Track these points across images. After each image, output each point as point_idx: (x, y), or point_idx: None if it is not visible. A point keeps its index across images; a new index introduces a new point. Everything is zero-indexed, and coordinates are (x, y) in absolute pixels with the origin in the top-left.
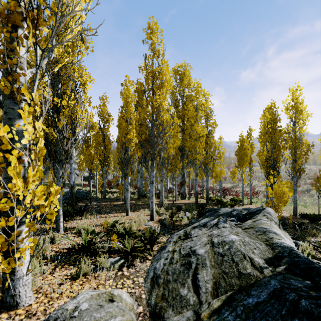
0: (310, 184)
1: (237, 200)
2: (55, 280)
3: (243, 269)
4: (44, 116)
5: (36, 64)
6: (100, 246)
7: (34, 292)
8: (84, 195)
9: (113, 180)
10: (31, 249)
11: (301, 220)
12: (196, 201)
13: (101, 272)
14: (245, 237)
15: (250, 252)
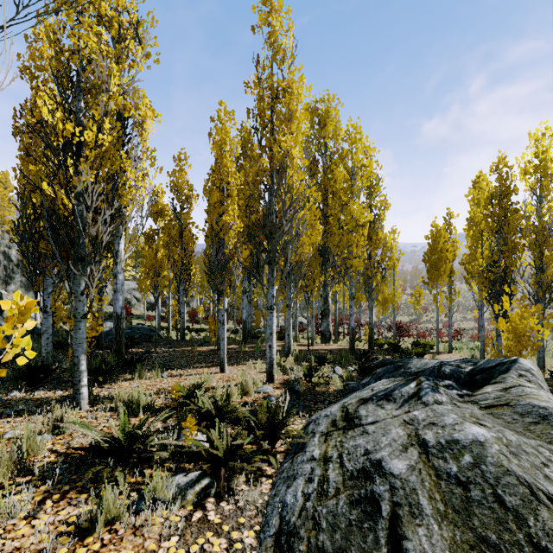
0: None
1: (426, 345)
2: (32, 539)
3: (547, 536)
4: None
5: None
6: (156, 443)
7: None
8: (145, 335)
9: (199, 308)
10: None
11: None
12: (352, 347)
13: (150, 516)
14: (503, 430)
15: (539, 475)
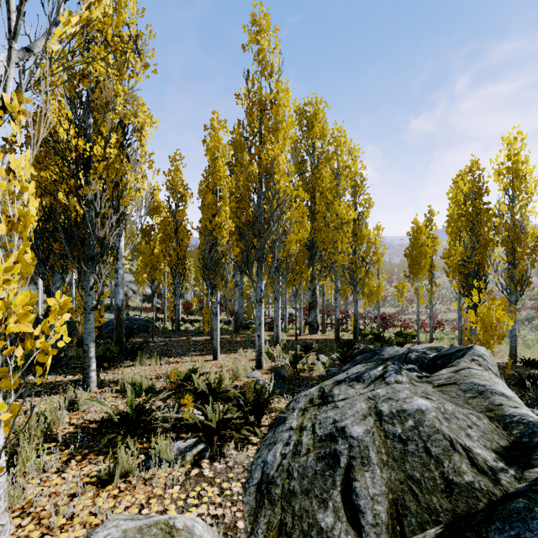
0: (533, 309)
1: (408, 336)
2: (64, 487)
3: (454, 472)
4: (36, 150)
5: (8, 28)
6: (159, 416)
7: (17, 514)
8: (142, 326)
9: (193, 300)
10: (7, 426)
11: (526, 371)
12: (337, 337)
13: (156, 470)
14: (444, 403)
15: (461, 434)
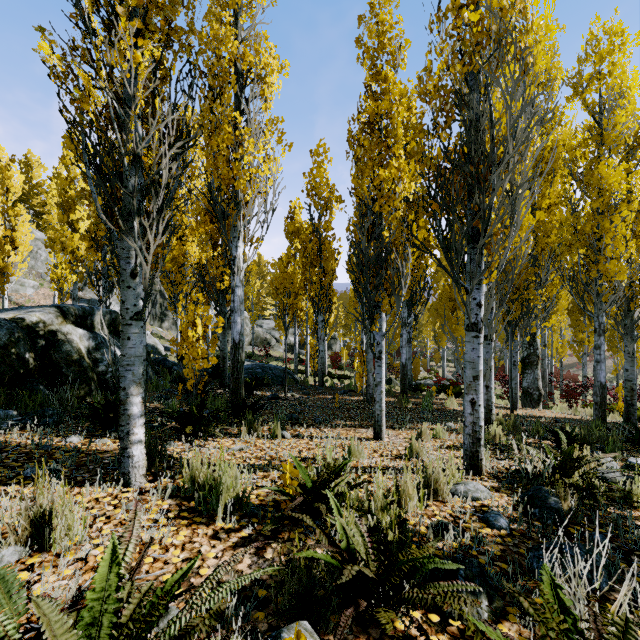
0: None
1: None
2: None
3: None
4: None
5: None
6: None
7: None
8: (277, 376)
9: (342, 351)
10: None
11: None
12: (601, 417)
13: None
14: None
15: None
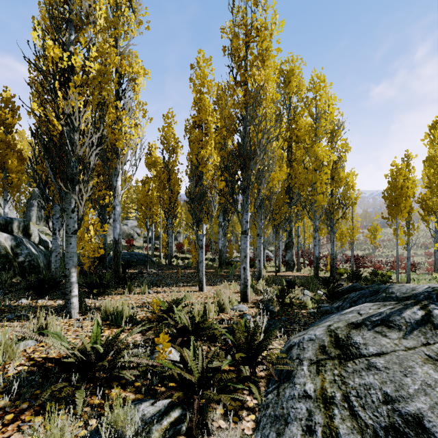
0: None
1: (384, 276)
2: None
3: None
4: None
5: None
6: (125, 360)
7: None
8: (141, 260)
9: (184, 241)
10: None
11: None
12: (316, 274)
13: None
14: None
15: None
